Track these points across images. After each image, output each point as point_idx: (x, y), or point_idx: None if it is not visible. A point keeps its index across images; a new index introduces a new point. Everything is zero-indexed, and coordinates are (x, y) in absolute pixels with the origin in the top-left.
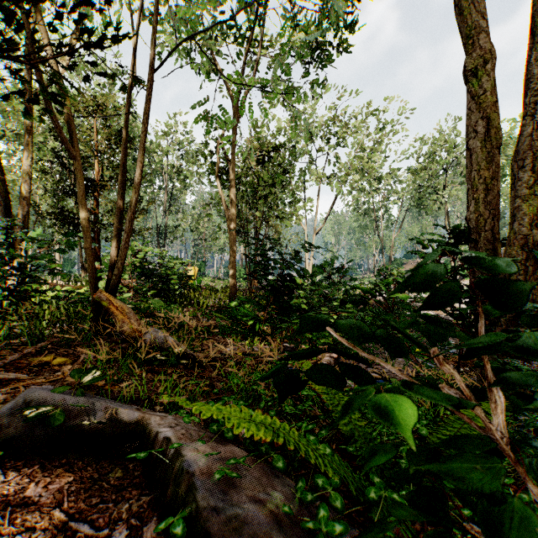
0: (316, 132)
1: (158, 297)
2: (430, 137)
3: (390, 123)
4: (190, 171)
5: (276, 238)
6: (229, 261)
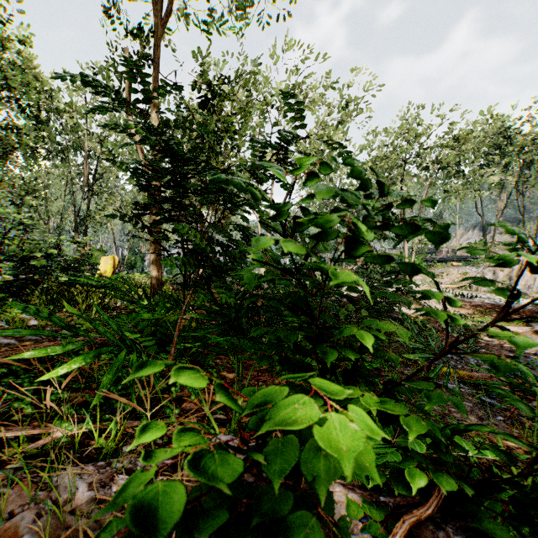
0: (272, 102)
1: (17, 294)
2: (385, 129)
3: (352, 101)
4: (117, 142)
5: (225, 224)
6: (150, 240)
